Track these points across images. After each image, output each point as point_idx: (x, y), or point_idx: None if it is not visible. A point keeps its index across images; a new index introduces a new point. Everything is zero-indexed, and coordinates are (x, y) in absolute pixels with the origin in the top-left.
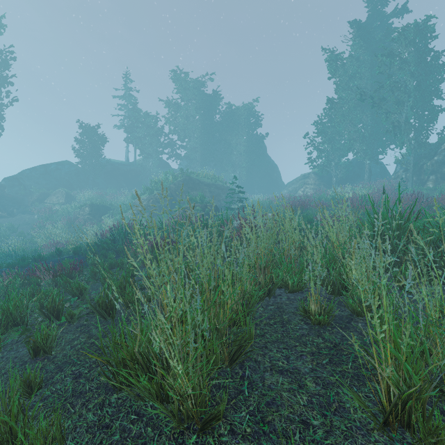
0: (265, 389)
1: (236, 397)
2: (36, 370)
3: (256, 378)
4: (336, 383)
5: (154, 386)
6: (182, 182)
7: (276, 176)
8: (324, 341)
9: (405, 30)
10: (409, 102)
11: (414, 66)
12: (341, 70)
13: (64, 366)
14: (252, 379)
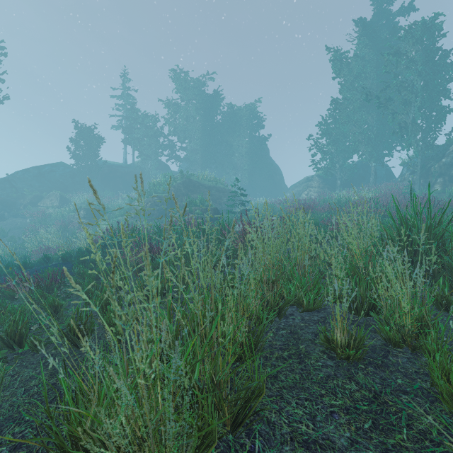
0: None
1: None
2: None
3: None
4: None
5: None
6: (182, 185)
7: (279, 179)
8: (359, 388)
9: (412, 28)
10: (416, 102)
11: (422, 65)
12: (346, 69)
13: (5, 425)
14: None
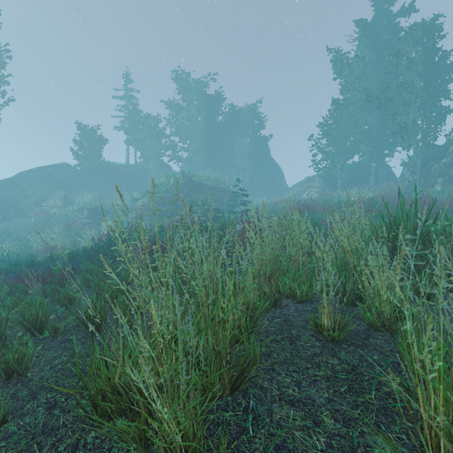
0: (273, 426)
1: (238, 437)
2: (6, 397)
3: (262, 411)
4: (359, 419)
5: (135, 430)
6: (184, 185)
7: (280, 179)
8: (340, 362)
9: (412, 29)
10: (416, 103)
11: (422, 66)
12: (347, 70)
13: (38, 392)
14: (258, 412)
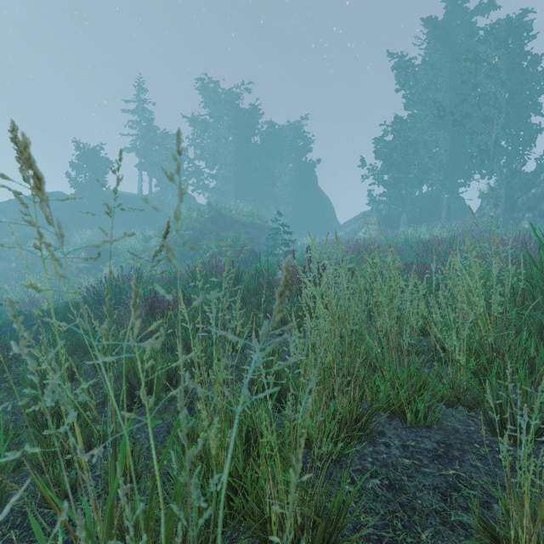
0: None
1: None
2: None
3: None
4: None
5: None
6: (210, 220)
7: (330, 214)
8: None
9: (495, 27)
10: (499, 119)
11: (506, 74)
12: (413, 79)
13: None
14: None
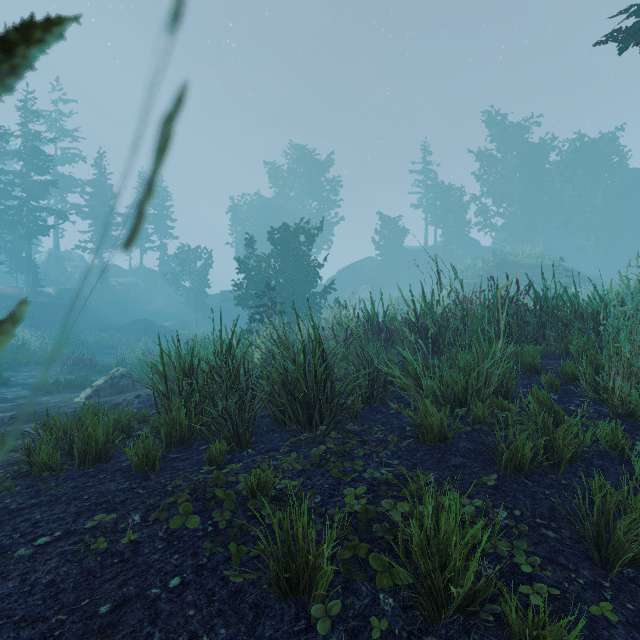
0: None
1: None
2: None
3: None
4: None
5: None
6: (494, 267)
7: None
8: None
9: None
10: None
11: None
12: None
13: None
14: None
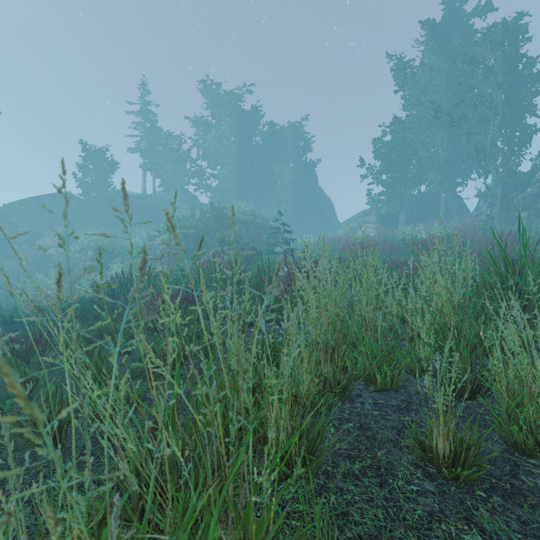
0: None
1: None
2: None
3: None
4: None
5: None
6: (212, 219)
7: (330, 213)
8: None
9: (491, 30)
10: (496, 120)
11: (502, 75)
12: (411, 81)
13: None
14: None
